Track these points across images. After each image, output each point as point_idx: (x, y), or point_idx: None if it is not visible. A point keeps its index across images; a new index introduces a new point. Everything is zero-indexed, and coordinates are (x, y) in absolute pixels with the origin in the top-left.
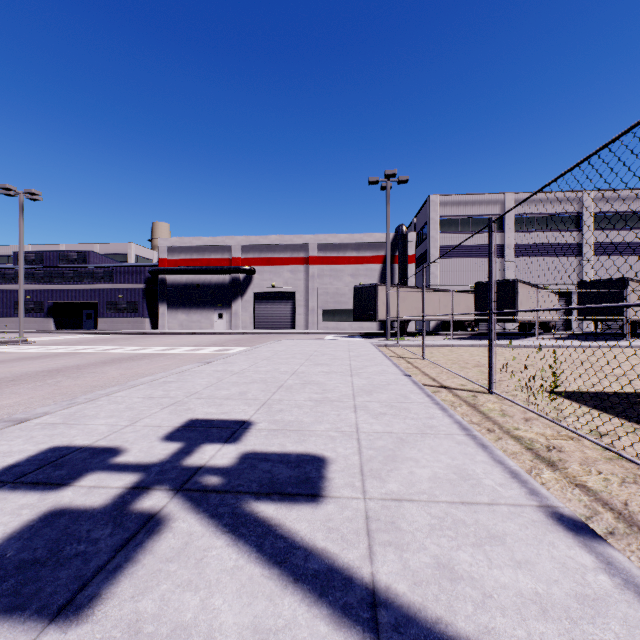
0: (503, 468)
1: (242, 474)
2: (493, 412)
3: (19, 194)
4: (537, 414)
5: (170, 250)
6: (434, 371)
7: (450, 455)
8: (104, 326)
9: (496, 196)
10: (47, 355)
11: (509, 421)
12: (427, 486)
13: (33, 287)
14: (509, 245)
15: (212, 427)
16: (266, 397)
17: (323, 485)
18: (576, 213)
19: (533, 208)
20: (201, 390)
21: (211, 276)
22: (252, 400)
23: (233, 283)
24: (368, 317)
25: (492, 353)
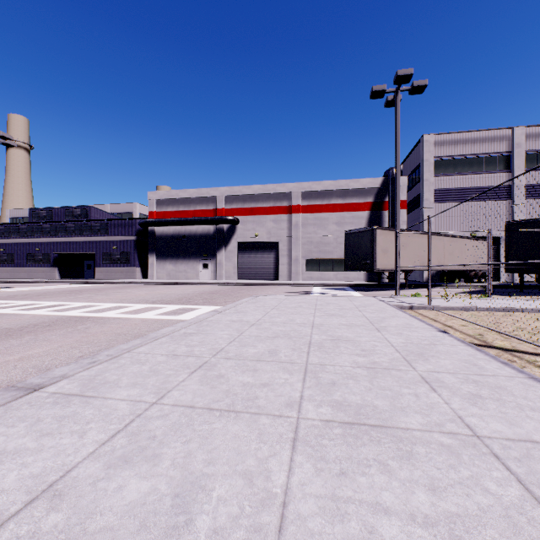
0: None
1: None
2: None
3: None
4: None
5: (159, 203)
6: None
7: None
8: (100, 276)
9: (502, 131)
10: None
11: None
12: None
13: (41, 240)
14: (518, 185)
15: None
16: None
17: None
18: None
19: None
20: None
21: (196, 227)
22: None
23: (217, 233)
24: (363, 266)
25: None
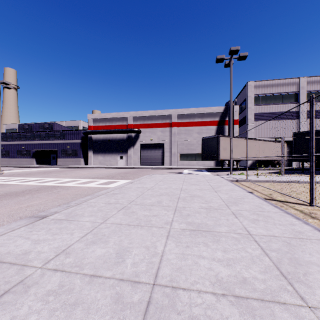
0: None
1: None
2: None
3: None
4: None
5: (94, 121)
6: None
7: None
8: (60, 163)
9: (293, 80)
10: None
11: None
12: None
13: (25, 142)
14: (302, 111)
15: None
16: None
17: None
18: None
19: (319, 86)
20: None
21: (116, 135)
22: None
23: (128, 138)
24: (212, 158)
25: None
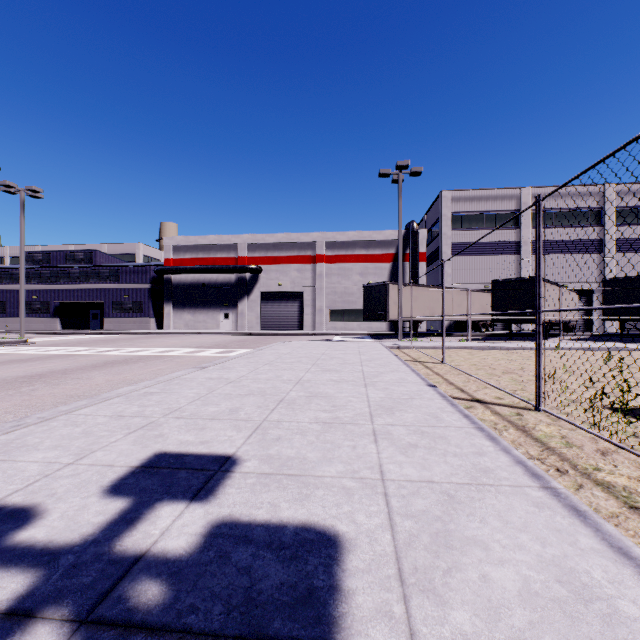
0: (636, 568)
1: (202, 577)
2: (553, 440)
3: (20, 191)
4: (616, 445)
5: (176, 249)
6: (459, 379)
7: (535, 533)
8: (110, 326)
9: (511, 191)
10: (39, 357)
11: (580, 455)
12: (523, 619)
13: (40, 287)
14: (525, 242)
15: (181, 468)
16: (262, 417)
17: (337, 612)
18: (597, 208)
19: (551, 203)
20: (184, 405)
21: (217, 275)
22: (243, 421)
23: (239, 282)
24: (378, 317)
25: (540, 361)
